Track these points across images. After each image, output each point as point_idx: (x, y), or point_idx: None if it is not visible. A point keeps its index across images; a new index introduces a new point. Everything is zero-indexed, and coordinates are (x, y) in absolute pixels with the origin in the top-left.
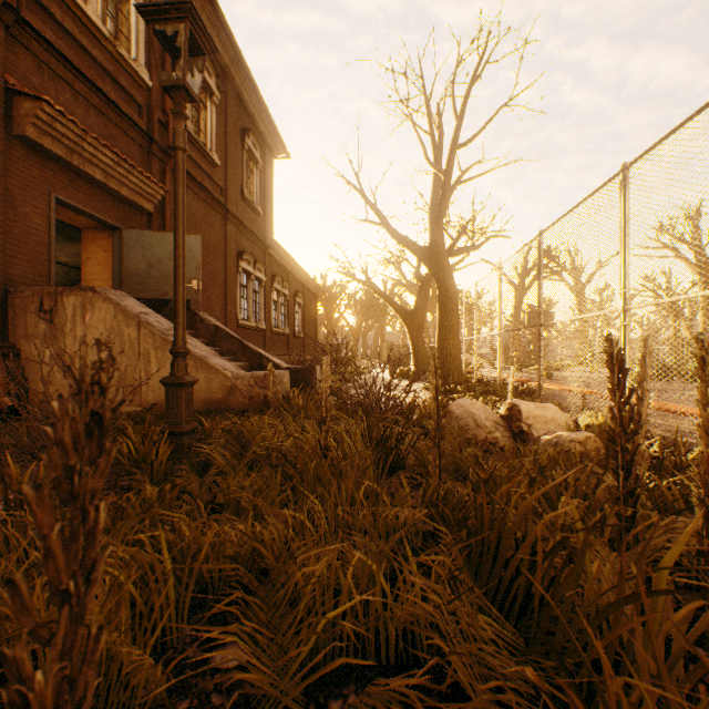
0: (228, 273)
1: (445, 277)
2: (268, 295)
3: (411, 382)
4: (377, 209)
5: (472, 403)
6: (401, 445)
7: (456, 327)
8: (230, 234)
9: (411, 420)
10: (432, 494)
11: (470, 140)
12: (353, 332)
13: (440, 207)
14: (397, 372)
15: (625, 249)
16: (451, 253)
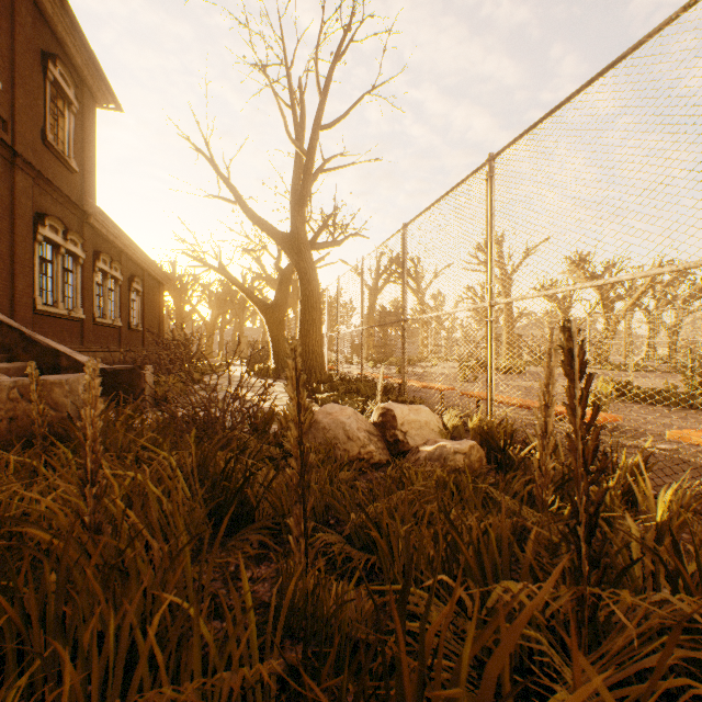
0: (18, 239)
1: (308, 268)
2: (89, 276)
3: (267, 387)
4: (231, 184)
5: (342, 410)
6: (248, 491)
7: (320, 322)
8: (22, 187)
9: (268, 435)
10: (295, 585)
11: (334, 122)
12: (208, 327)
13: (302, 191)
14: (256, 370)
15: (492, 242)
16: (313, 246)
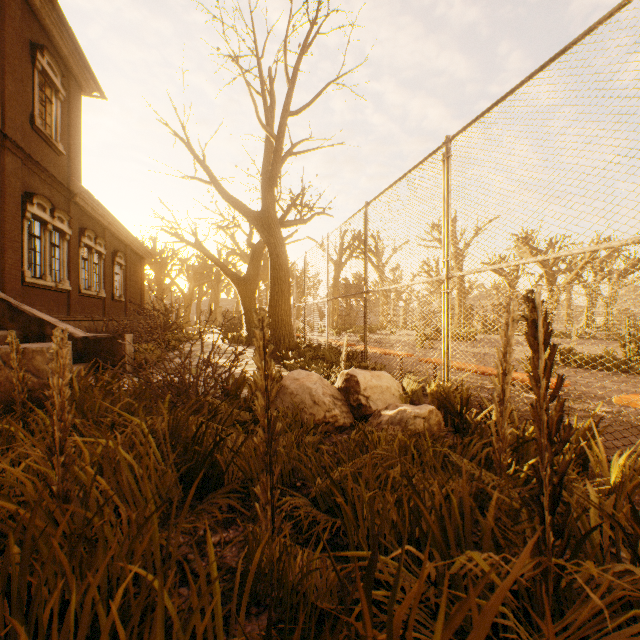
0: (8, 216)
1: (277, 244)
2: (75, 250)
3: (238, 355)
4: (206, 166)
5: (308, 376)
6: (217, 456)
7: (288, 293)
8: (12, 168)
9: (238, 400)
10: (261, 552)
11: (301, 109)
12: (186, 298)
13: (272, 173)
14: (229, 338)
15: (448, 219)
16: (282, 223)
